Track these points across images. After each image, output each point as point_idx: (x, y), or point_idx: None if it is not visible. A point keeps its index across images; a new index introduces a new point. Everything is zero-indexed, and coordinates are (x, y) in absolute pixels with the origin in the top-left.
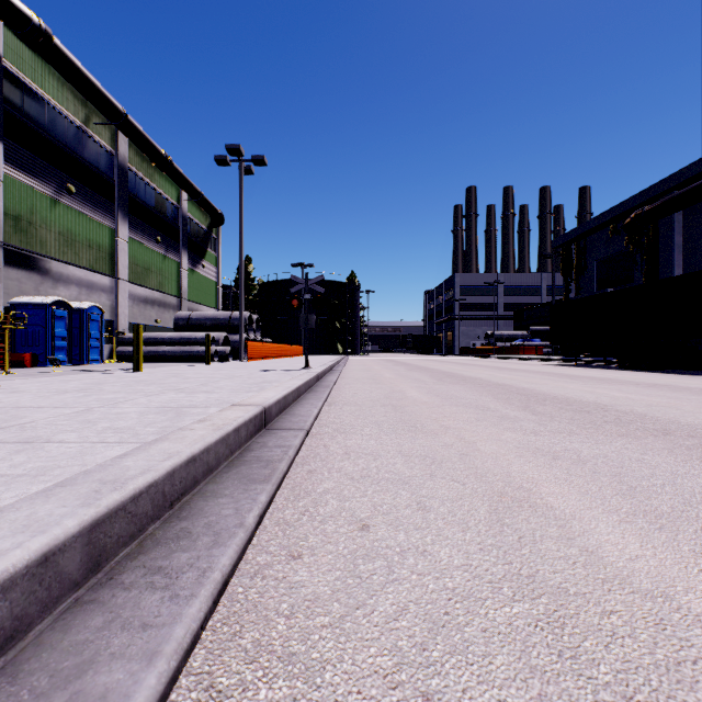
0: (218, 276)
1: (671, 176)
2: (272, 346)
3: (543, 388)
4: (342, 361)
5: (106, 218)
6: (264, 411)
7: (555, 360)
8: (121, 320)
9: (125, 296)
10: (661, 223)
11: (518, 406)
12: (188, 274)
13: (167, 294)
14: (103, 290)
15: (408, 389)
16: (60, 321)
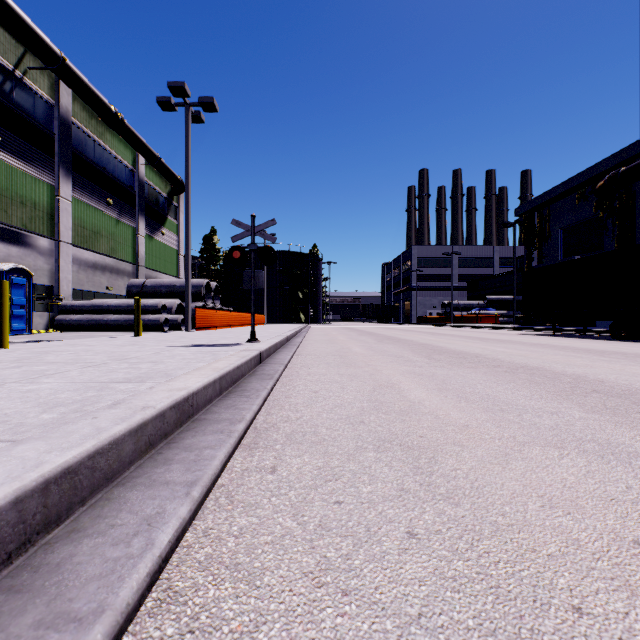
0: (180, 245)
1: None
2: (228, 314)
3: (610, 377)
4: (303, 330)
5: (44, 174)
6: None
7: (523, 329)
8: (62, 286)
9: (68, 260)
10: (638, 185)
11: None
12: (145, 241)
13: (120, 260)
14: (40, 252)
15: (401, 380)
16: None
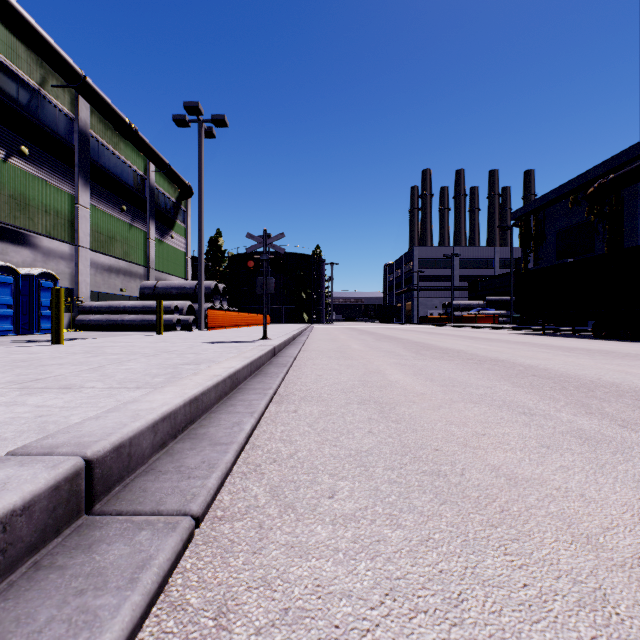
0: (187, 248)
1: (638, 143)
2: (236, 314)
3: (556, 366)
4: (307, 330)
5: (66, 184)
6: (91, 467)
7: (517, 328)
8: (82, 289)
9: (87, 264)
10: (626, 192)
11: (568, 403)
12: (155, 244)
13: (133, 263)
14: (62, 257)
15: (387, 368)
16: (5, 288)
